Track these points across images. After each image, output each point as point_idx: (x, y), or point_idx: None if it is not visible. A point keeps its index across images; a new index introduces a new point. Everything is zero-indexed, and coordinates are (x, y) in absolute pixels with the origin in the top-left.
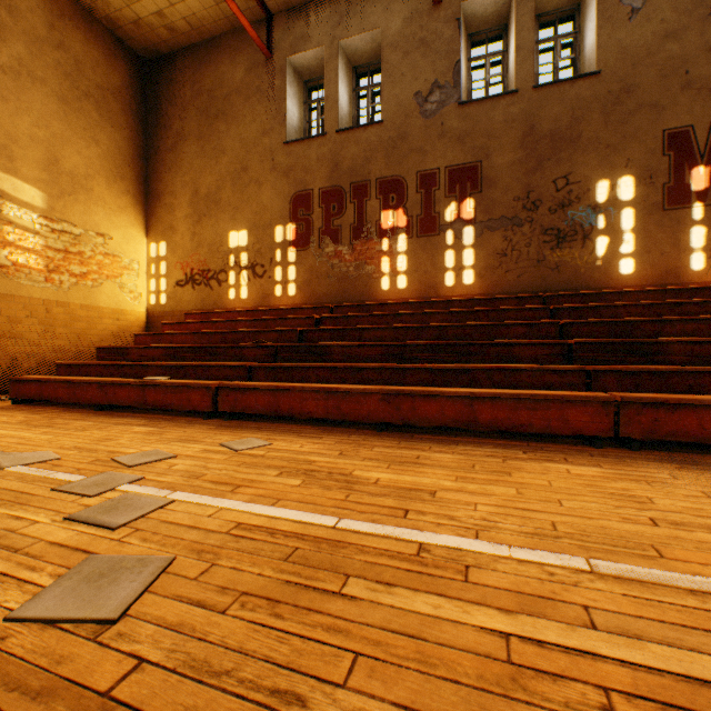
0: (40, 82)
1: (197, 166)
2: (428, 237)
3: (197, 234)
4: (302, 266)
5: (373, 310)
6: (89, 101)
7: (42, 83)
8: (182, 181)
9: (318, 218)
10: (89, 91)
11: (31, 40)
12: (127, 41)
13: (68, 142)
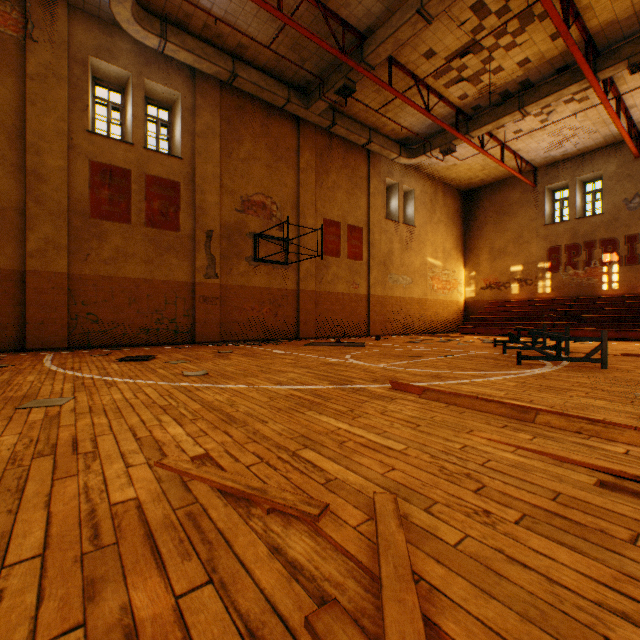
0: (441, 222)
1: (492, 236)
2: (631, 265)
3: (492, 267)
4: (554, 280)
5: (598, 300)
6: (450, 221)
7: (441, 222)
8: (484, 243)
9: (563, 258)
10: (450, 217)
11: (439, 209)
12: (459, 189)
13: (446, 240)
